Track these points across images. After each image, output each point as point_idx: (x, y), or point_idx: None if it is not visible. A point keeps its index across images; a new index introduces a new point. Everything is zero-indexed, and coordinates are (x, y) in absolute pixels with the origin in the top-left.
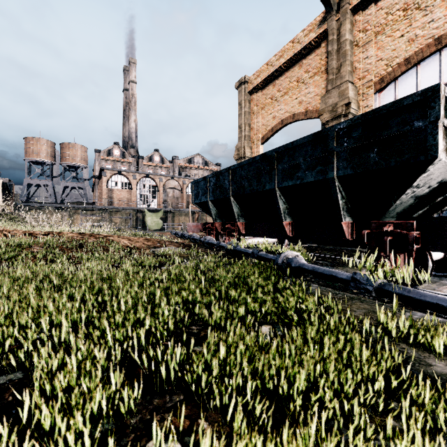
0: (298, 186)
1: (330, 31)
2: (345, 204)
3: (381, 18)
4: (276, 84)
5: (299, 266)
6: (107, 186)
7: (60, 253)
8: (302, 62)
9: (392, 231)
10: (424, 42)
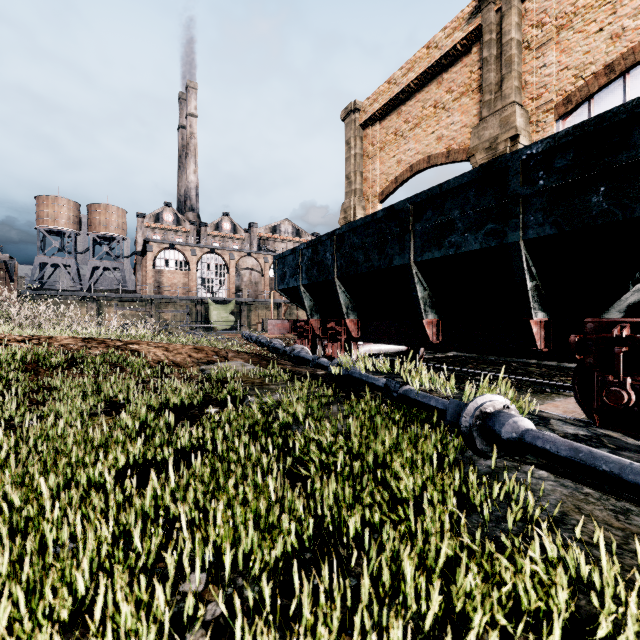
0: (451, 258)
1: (486, 28)
2: (535, 289)
3: (567, 4)
4: (402, 112)
5: (522, 439)
6: (154, 266)
7: (28, 377)
8: (441, 77)
9: (629, 337)
10: (636, 39)
